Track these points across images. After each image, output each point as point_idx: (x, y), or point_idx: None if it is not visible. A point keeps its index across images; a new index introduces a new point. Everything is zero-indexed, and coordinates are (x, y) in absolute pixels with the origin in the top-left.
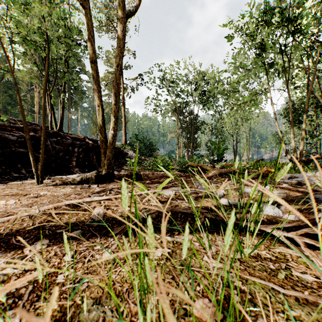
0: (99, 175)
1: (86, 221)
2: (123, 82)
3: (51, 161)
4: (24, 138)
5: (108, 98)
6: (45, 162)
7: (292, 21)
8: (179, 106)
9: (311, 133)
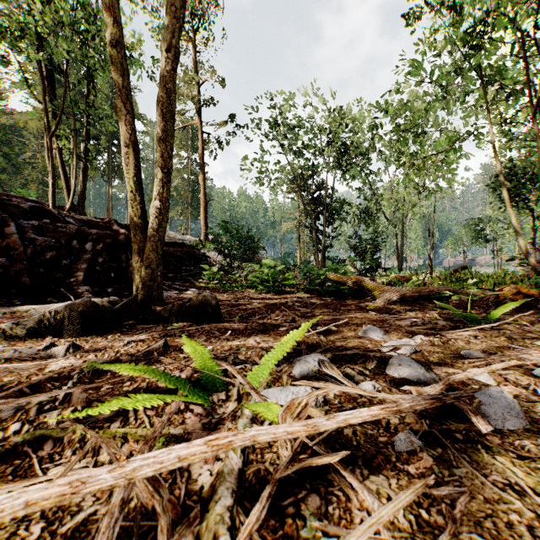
0: (101, 310)
1: None
2: (201, 129)
3: (20, 270)
4: None
5: (178, 162)
6: (4, 273)
7: None
8: (302, 174)
9: None
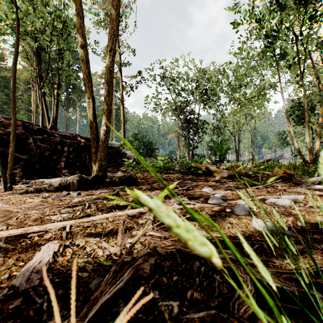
0: (84, 180)
1: (3, 288)
2: (121, 80)
3: (34, 161)
4: (1, 134)
5: None
6: (27, 163)
7: (309, 3)
8: (180, 105)
9: None
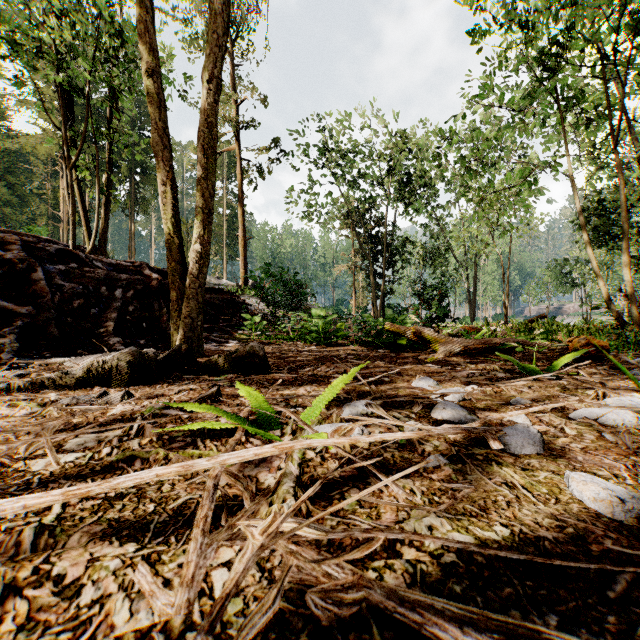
0: (146, 360)
1: None
2: (239, 155)
3: (47, 319)
4: None
5: None
6: (30, 323)
7: None
8: (358, 208)
9: (639, 260)
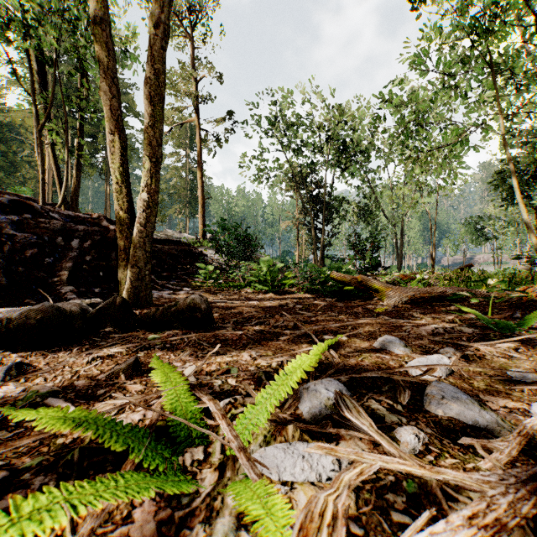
0: (68, 316)
1: None
2: (199, 126)
3: None
4: None
5: (176, 160)
6: None
7: None
8: (301, 172)
9: None
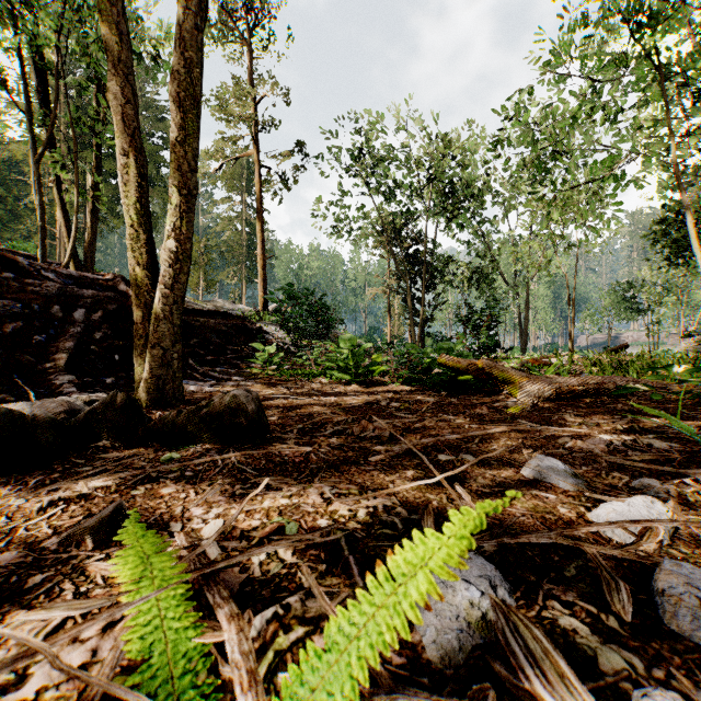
0: (30, 426)
1: None
2: (258, 161)
3: None
4: None
5: (229, 208)
6: None
7: None
8: (393, 223)
9: None
